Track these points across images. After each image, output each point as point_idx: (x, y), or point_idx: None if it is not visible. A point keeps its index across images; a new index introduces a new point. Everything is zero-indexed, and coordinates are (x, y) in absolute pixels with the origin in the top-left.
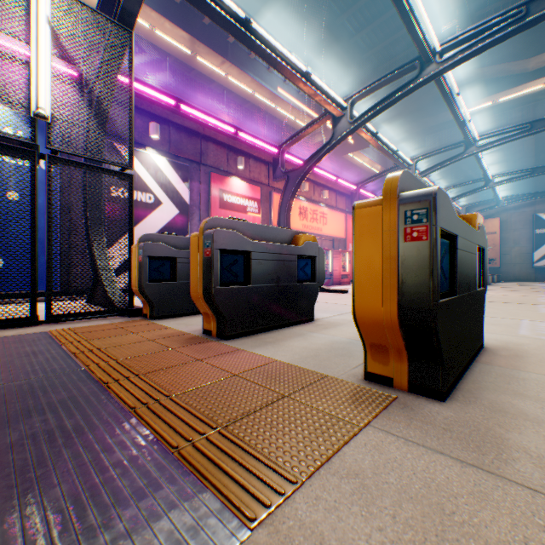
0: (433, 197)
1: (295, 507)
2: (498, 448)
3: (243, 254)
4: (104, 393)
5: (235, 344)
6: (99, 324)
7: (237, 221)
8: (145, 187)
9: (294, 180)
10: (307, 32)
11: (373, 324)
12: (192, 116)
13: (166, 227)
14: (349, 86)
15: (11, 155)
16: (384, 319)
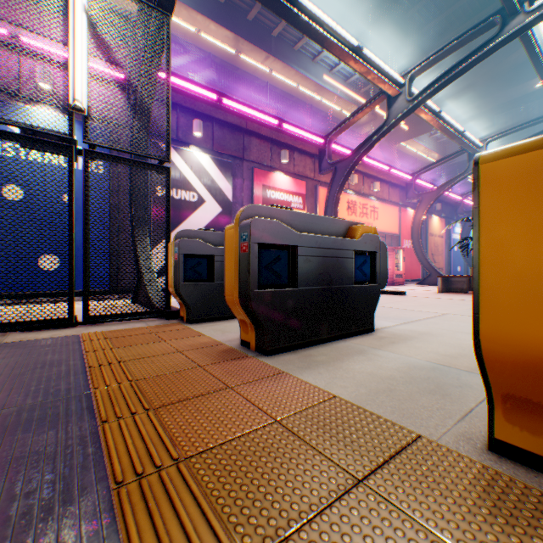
0: None
1: None
2: None
3: (288, 249)
4: (93, 443)
5: (277, 363)
6: (133, 327)
7: (279, 210)
8: (188, 186)
9: (342, 171)
10: (356, 12)
11: (519, 364)
12: (234, 110)
13: (209, 226)
14: (403, 67)
15: (50, 151)
16: None
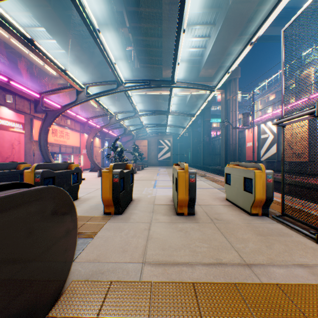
0: (119, 173)
1: (99, 234)
2: (129, 219)
3: (52, 177)
4: None
5: None
6: None
7: (47, 163)
8: None
9: (52, 116)
10: (58, 26)
11: (107, 200)
12: None
13: None
14: (83, 62)
15: None
16: (109, 199)
